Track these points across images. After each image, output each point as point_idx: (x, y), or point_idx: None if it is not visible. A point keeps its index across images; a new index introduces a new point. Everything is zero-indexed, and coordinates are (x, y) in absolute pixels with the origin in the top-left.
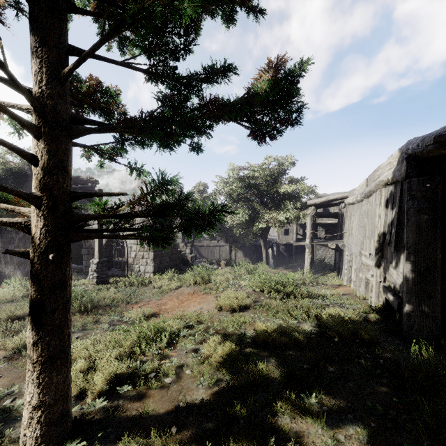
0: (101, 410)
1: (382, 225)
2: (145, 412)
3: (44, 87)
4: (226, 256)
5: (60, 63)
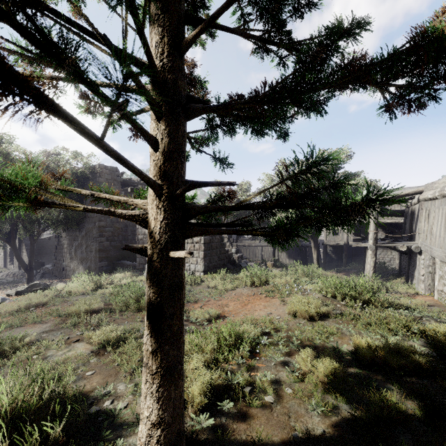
0: (205, 427)
1: None
2: (258, 439)
3: (166, 59)
4: (268, 257)
5: (180, 32)
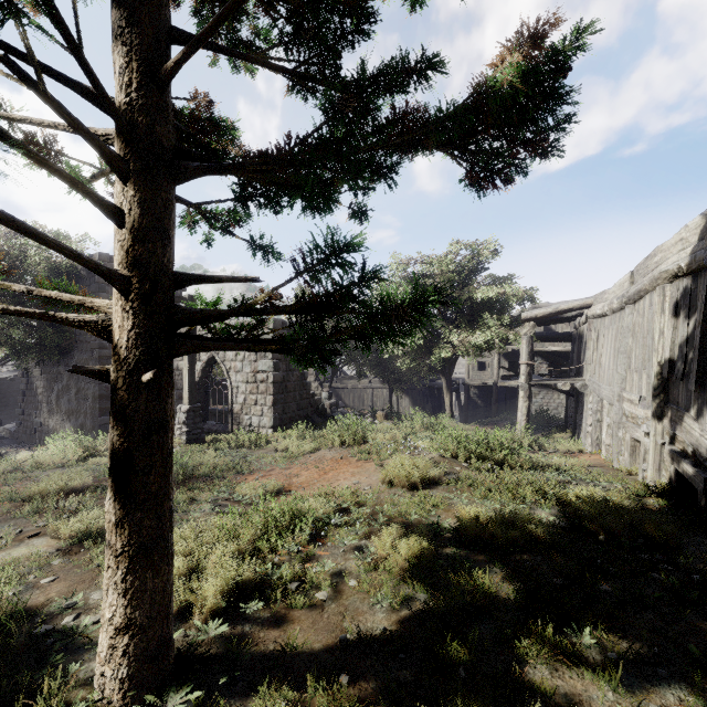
0: (217, 639)
1: (666, 347)
2: (291, 647)
3: (135, 94)
4: (382, 405)
5: (160, 55)
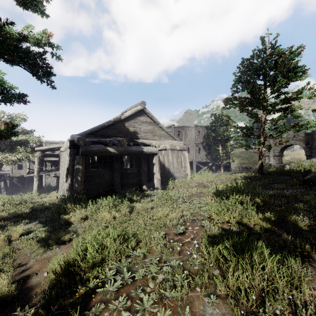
0: None
1: (67, 164)
2: None
3: None
4: None
5: None
